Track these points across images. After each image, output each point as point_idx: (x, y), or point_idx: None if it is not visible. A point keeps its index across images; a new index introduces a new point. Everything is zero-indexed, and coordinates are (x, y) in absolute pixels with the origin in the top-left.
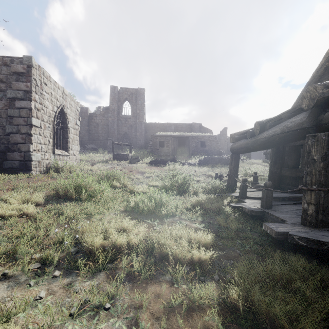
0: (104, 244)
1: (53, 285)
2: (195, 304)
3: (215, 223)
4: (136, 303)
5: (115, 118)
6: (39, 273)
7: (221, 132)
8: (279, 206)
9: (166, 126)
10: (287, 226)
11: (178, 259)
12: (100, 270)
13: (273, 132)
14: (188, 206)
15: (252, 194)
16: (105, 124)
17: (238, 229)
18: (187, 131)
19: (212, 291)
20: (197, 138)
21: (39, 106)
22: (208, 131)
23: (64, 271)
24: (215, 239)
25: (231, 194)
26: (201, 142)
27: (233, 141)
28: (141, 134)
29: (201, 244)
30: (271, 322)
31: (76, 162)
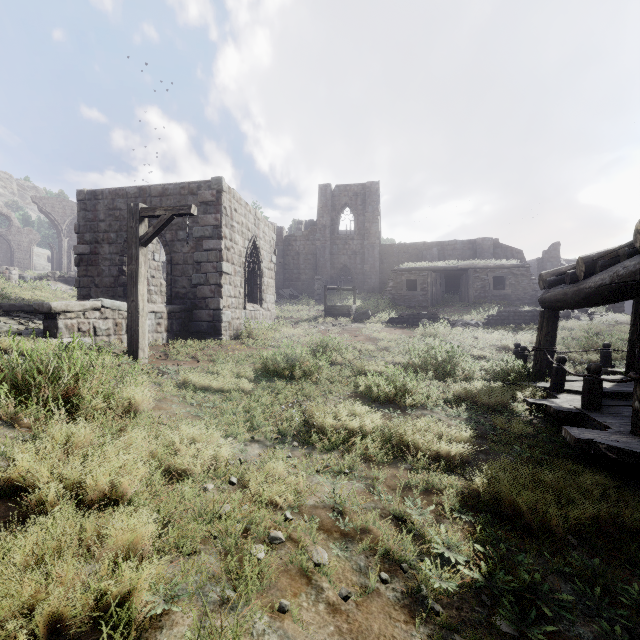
0: (335, 426)
1: (295, 452)
2: (434, 488)
3: (488, 423)
4: (373, 477)
5: (327, 241)
6: (279, 442)
7: (544, 254)
8: (618, 408)
9: (422, 248)
10: (600, 434)
11: (421, 452)
12: (334, 448)
13: (600, 280)
14: (449, 397)
15: (579, 386)
16: (309, 252)
17: (525, 434)
18: (466, 255)
19: (457, 483)
20: (486, 271)
21: (229, 244)
22: (514, 254)
23: (300, 444)
24: (480, 442)
25: (537, 383)
26: (495, 277)
27: (544, 286)
28: (373, 267)
29: (455, 441)
30: (515, 511)
31: (271, 321)
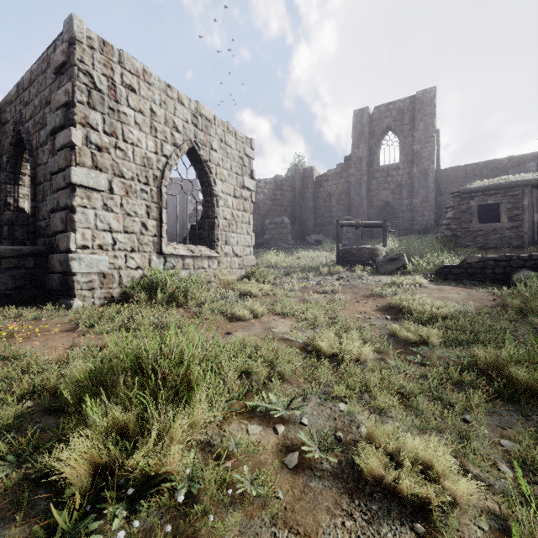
0: None
1: None
2: None
3: None
4: None
5: (363, 175)
6: None
7: None
8: None
9: (506, 166)
10: None
11: None
12: None
13: None
14: None
15: None
16: (343, 191)
17: None
18: None
19: None
20: None
21: (104, 140)
22: None
23: None
24: None
25: None
26: None
27: None
28: (426, 200)
29: None
30: None
31: (245, 272)
